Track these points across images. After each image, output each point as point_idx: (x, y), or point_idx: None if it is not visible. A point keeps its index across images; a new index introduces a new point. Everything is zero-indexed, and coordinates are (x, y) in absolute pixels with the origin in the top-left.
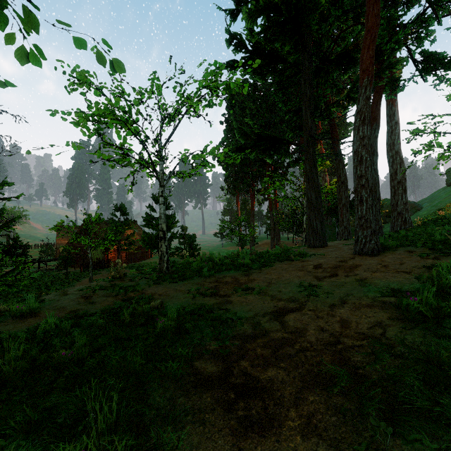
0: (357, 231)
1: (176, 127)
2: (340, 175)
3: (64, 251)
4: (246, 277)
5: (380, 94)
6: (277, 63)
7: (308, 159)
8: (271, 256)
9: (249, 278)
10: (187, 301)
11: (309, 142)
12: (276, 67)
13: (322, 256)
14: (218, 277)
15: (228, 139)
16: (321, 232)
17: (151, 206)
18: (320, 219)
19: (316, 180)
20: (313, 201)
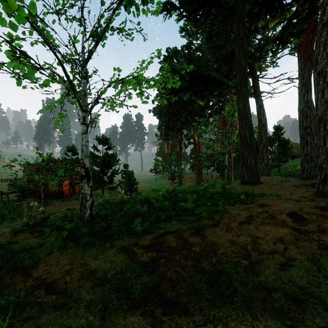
0: (324, 168)
1: (101, 35)
2: (260, 118)
3: (21, 185)
4: (199, 236)
5: (314, 32)
6: (210, 7)
7: (241, 98)
8: (214, 195)
9: (205, 241)
10: (89, 326)
11: (242, 82)
12: (210, 11)
13: (277, 197)
14: (157, 235)
15: (161, 94)
16: (255, 168)
17: (95, 147)
18: (254, 156)
19: (250, 118)
20: (247, 138)
